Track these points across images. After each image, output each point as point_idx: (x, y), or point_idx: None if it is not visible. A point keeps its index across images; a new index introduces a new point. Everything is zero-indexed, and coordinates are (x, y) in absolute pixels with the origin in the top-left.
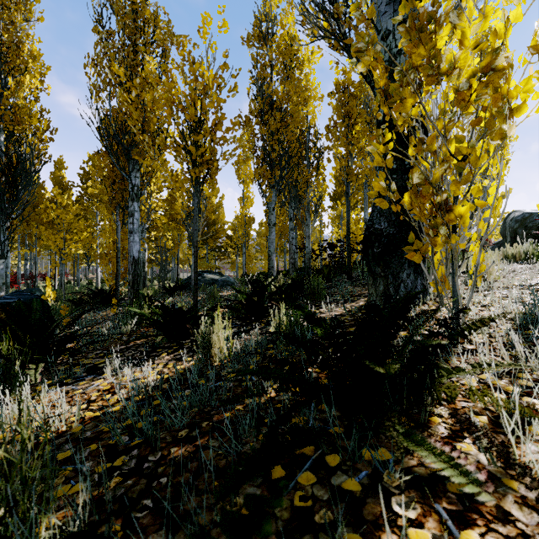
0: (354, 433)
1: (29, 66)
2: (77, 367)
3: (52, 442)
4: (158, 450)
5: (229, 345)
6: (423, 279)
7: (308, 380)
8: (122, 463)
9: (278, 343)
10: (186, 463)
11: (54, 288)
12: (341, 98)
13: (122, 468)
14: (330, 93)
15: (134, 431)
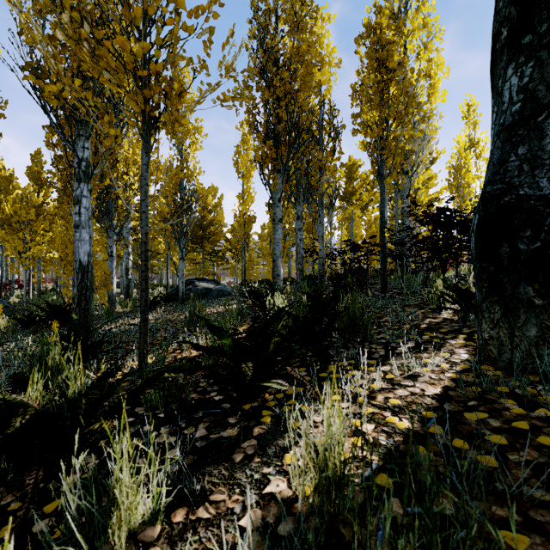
0: None
1: None
2: None
3: None
4: None
5: None
6: None
7: None
8: None
9: None
10: None
11: (28, 297)
12: (374, 43)
13: None
14: (358, 36)
15: None
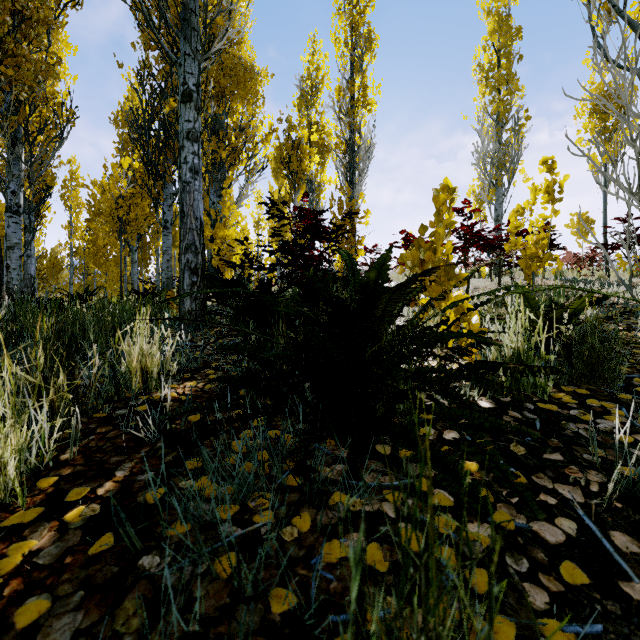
0: None
1: None
2: None
3: None
4: None
5: None
6: None
7: None
8: None
9: None
10: None
11: None
12: None
13: None
14: None
15: None
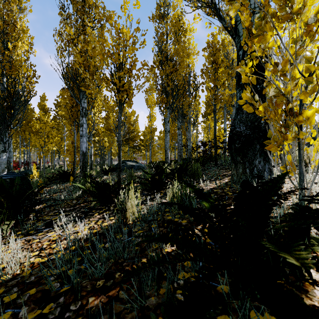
0: (241, 295)
1: (24, 39)
2: (39, 222)
3: (7, 284)
4: (79, 298)
5: (139, 208)
6: (269, 164)
7: (199, 245)
8: (49, 311)
9: (172, 208)
10: (99, 315)
11: (40, 170)
12: (211, 52)
13: (47, 317)
14: (204, 48)
15: (63, 280)
